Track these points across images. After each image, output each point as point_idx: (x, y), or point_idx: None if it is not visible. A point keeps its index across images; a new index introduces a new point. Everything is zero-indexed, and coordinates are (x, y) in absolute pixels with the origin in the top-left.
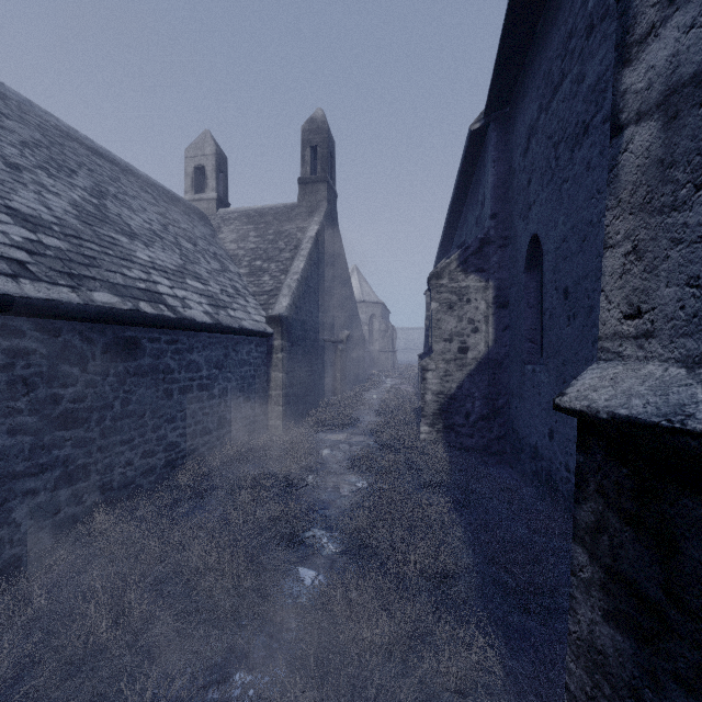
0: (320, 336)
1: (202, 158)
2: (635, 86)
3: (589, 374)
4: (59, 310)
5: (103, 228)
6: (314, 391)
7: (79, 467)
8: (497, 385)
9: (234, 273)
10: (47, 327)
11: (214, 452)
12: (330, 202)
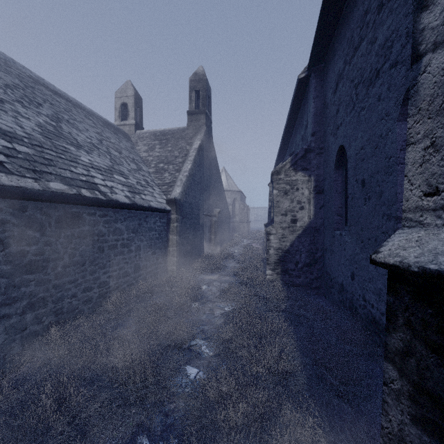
0: (201, 212)
1: (125, 98)
2: (432, 24)
3: (397, 237)
4: (25, 194)
5: (59, 141)
6: (197, 247)
7: (40, 299)
8: (316, 244)
9: (145, 171)
10: (17, 205)
11: (132, 287)
12: (208, 126)
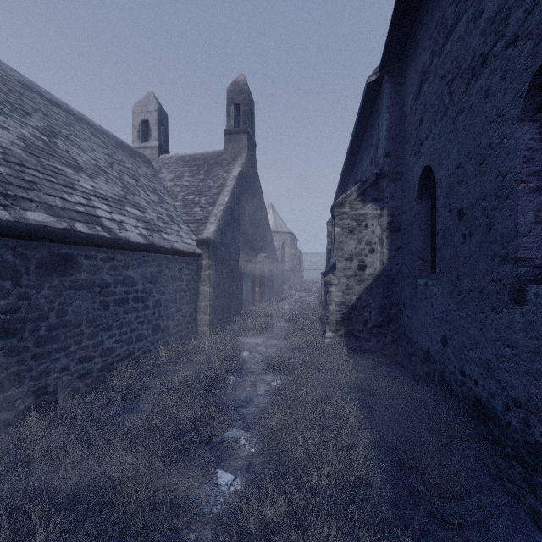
0: (242, 257)
1: (146, 114)
2: None
3: None
4: None
5: (49, 160)
6: (237, 302)
7: (11, 375)
8: (390, 297)
9: (170, 205)
10: None
11: (148, 355)
12: (250, 149)
